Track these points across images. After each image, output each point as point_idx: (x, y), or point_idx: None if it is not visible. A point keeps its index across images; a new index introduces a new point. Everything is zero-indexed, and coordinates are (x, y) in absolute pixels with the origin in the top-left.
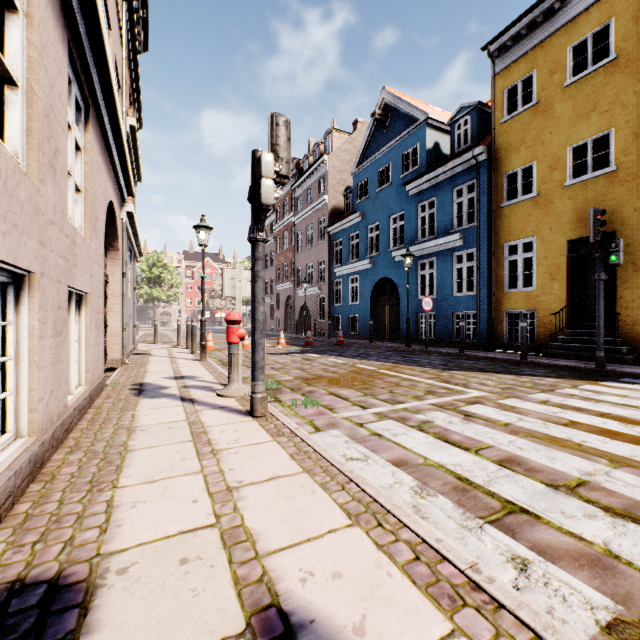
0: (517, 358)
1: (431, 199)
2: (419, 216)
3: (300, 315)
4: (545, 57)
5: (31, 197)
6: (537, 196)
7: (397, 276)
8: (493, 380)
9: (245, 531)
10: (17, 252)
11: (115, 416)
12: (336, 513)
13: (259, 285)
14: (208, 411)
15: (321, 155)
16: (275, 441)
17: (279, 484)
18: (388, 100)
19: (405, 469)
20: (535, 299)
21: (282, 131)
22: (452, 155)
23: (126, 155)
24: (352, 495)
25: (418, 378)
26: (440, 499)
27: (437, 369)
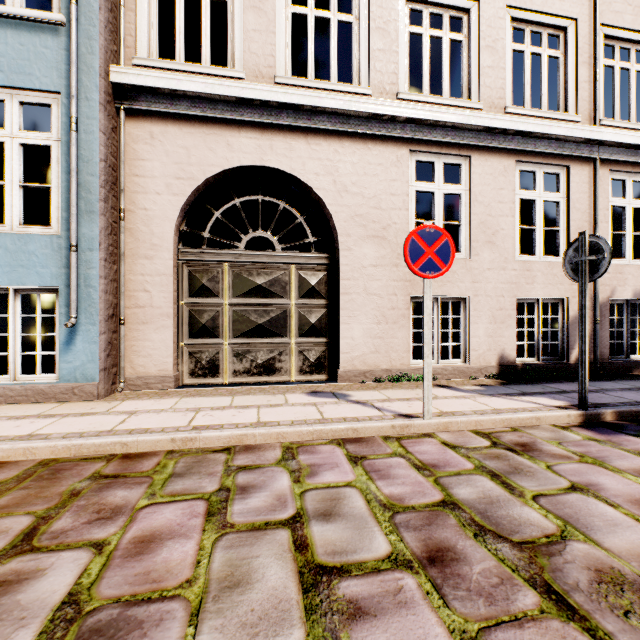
0: None
1: None
2: None
3: None
4: None
5: None
6: None
7: None
8: None
9: None
10: None
11: None
12: None
13: None
14: None
15: None
16: None
17: None
18: None
19: None
20: None
21: None
22: None
23: None
24: None
25: None
26: None
27: None
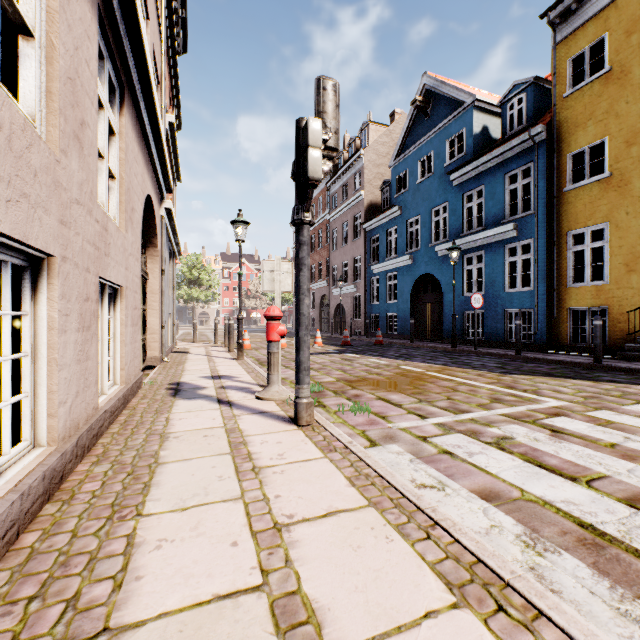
0: (588, 361)
1: (479, 188)
2: (465, 207)
3: (335, 314)
4: (620, 16)
5: (48, 166)
6: (609, 176)
7: (440, 272)
8: (568, 387)
9: (304, 603)
10: (28, 227)
11: (149, 419)
12: (429, 580)
13: (304, 274)
14: (247, 416)
15: (357, 149)
16: (327, 458)
17: (340, 523)
18: (430, 85)
19: (499, 505)
20: (607, 294)
21: (330, 96)
22: (503, 138)
23: (164, 147)
24: (444, 549)
25: (476, 382)
26: (566, 559)
27: (495, 372)
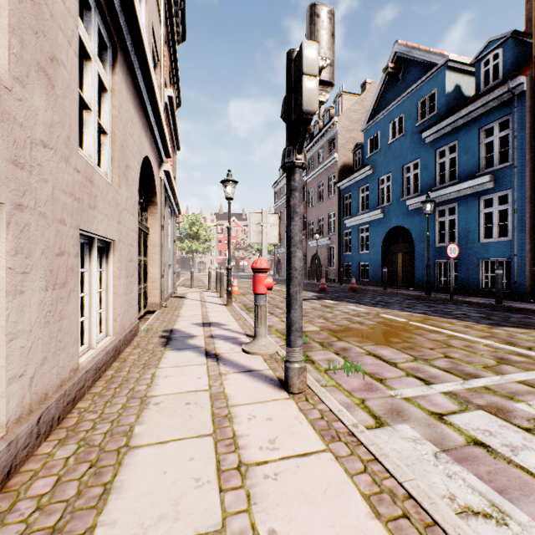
0: None
1: (452, 143)
2: (437, 162)
3: (311, 263)
4: None
5: None
6: None
7: (411, 224)
8: None
9: None
10: None
11: (134, 375)
12: None
13: (296, 223)
14: (233, 376)
15: (331, 117)
16: (330, 452)
17: None
18: (401, 52)
19: None
20: None
21: (324, 24)
22: (477, 94)
23: (160, 112)
24: None
25: (468, 336)
26: None
27: (483, 324)
